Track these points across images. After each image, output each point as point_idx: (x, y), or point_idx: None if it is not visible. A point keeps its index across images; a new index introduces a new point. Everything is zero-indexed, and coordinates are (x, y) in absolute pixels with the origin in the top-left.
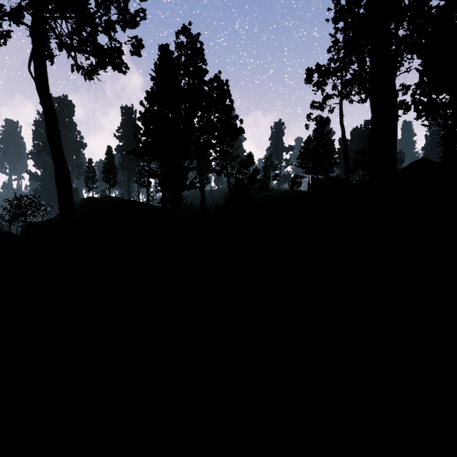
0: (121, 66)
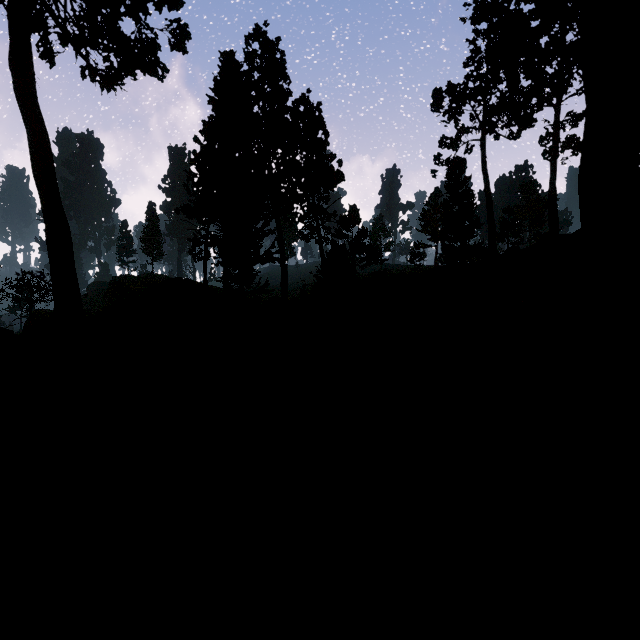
0: (155, 66)
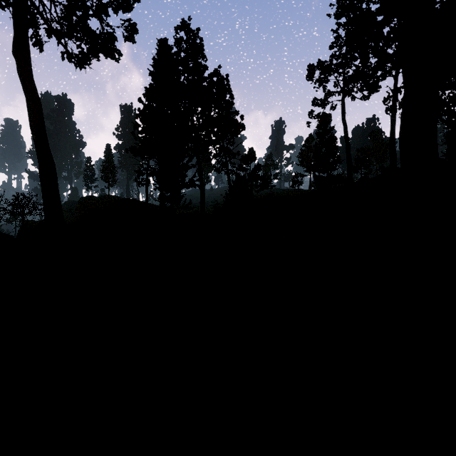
0: (113, 52)
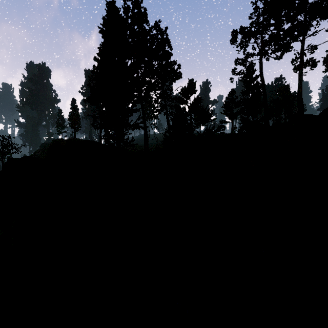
0: None
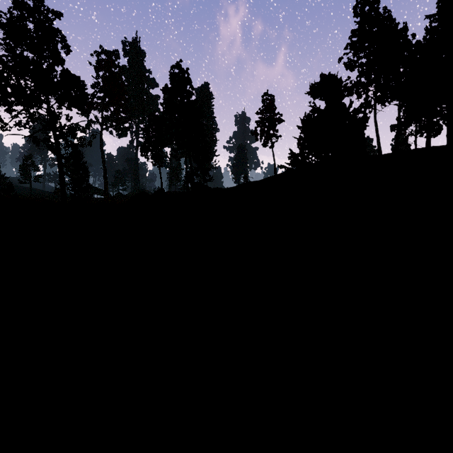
0: None
